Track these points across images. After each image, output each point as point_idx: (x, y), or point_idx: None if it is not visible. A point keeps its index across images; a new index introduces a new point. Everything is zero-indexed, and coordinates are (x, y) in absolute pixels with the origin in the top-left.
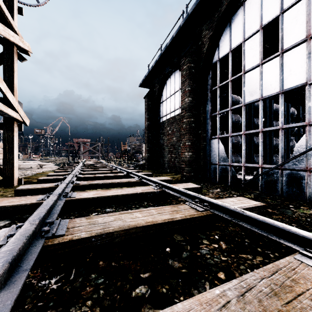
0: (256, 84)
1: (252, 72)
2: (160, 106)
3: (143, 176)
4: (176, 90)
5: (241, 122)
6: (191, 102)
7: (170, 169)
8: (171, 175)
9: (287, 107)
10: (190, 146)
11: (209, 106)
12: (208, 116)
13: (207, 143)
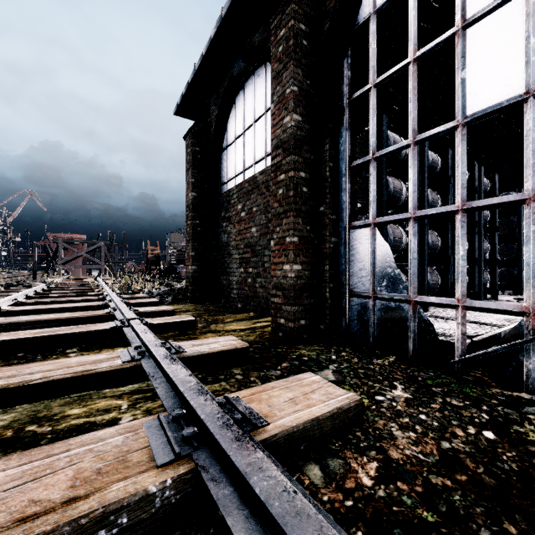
0: (512, 51)
1: (494, 18)
2: (221, 158)
3: (149, 343)
4: (257, 115)
5: (404, 195)
6: (299, 126)
7: (244, 302)
8: (246, 318)
9: (479, 174)
10: (298, 245)
11: (347, 141)
12: (345, 168)
13: (342, 240)
